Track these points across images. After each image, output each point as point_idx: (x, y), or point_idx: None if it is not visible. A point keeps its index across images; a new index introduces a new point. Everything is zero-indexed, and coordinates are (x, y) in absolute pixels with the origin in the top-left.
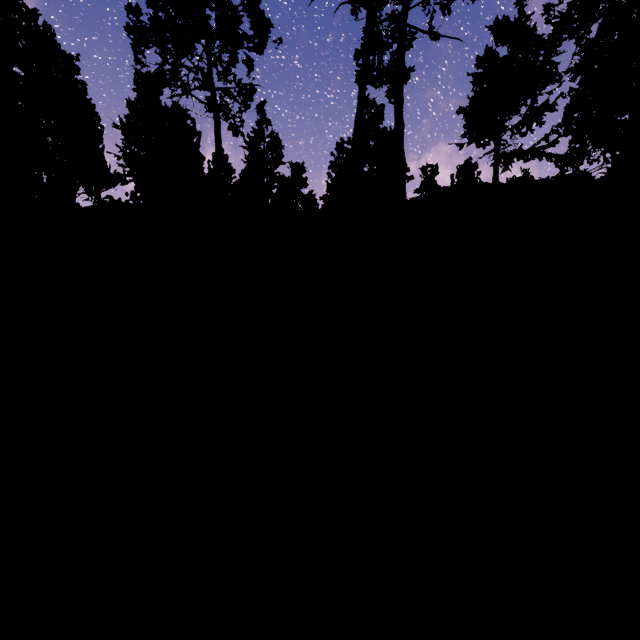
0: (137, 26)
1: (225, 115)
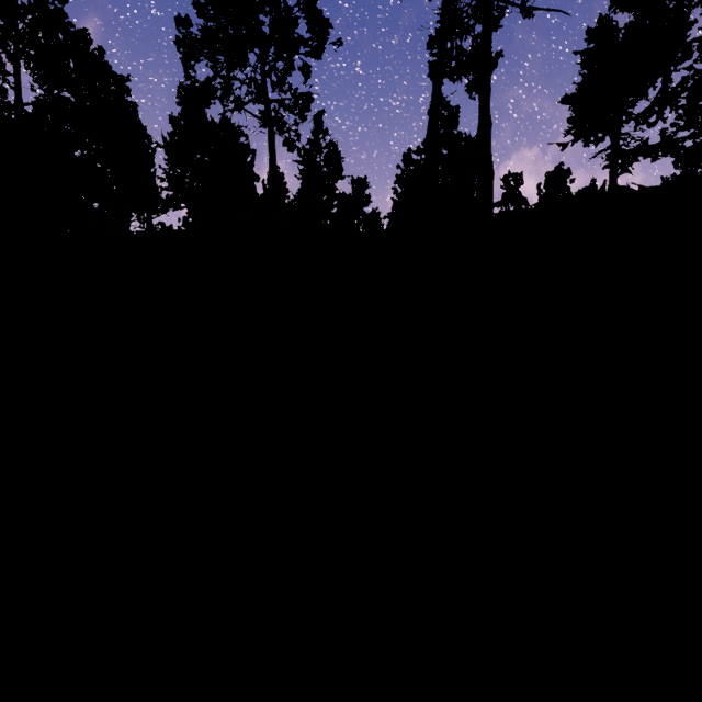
0: (187, 38)
1: (280, 129)
